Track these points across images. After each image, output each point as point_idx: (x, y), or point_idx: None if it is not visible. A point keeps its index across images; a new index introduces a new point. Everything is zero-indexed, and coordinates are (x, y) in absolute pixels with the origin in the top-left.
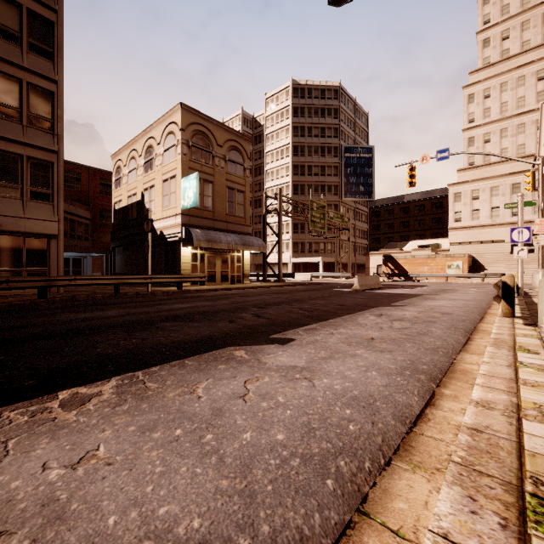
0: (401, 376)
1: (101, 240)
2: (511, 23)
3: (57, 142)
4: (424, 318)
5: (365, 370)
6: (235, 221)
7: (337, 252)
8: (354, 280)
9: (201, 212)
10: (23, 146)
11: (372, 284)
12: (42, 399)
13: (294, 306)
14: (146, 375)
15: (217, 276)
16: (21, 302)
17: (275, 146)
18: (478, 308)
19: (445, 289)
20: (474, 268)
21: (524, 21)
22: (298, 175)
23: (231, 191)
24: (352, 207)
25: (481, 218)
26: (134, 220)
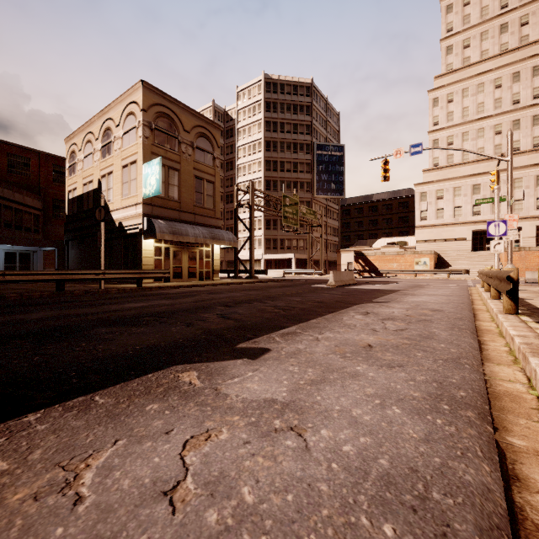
0: (441, 416)
1: (54, 233)
2: (471, 32)
3: None
4: (416, 316)
5: (380, 403)
6: (203, 213)
7: (309, 248)
8: (326, 276)
9: (166, 202)
10: None
11: (347, 280)
12: None
13: (267, 304)
14: (4, 435)
15: (183, 272)
16: None
17: (247, 141)
18: (465, 304)
19: (418, 284)
20: (440, 264)
21: (483, 32)
22: (271, 171)
23: (199, 181)
24: (323, 205)
25: (445, 216)
26: (90, 210)
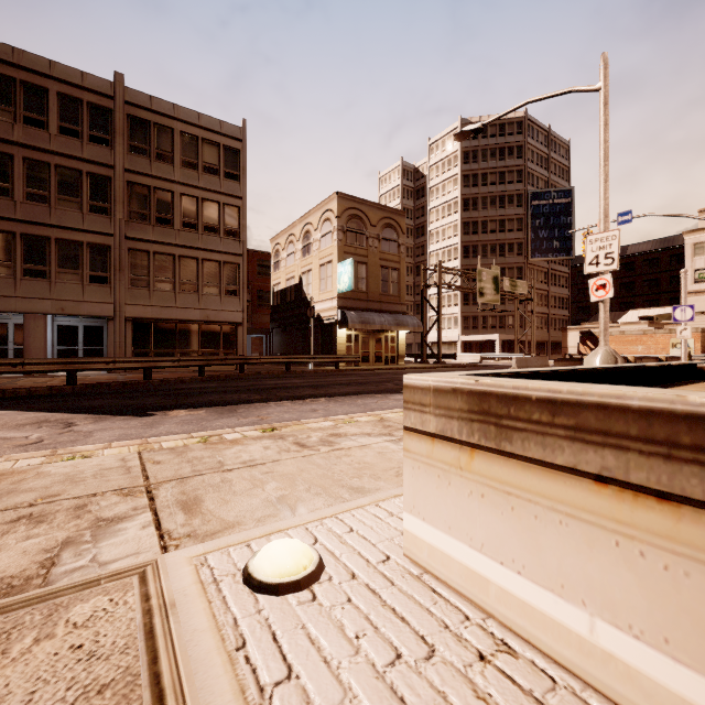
0: None
1: (258, 321)
2: None
3: (242, 247)
4: None
5: None
6: (388, 300)
7: (517, 327)
8: None
9: (356, 294)
10: (221, 254)
11: (537, 366)
12: (302, 400)
13: None
14: (335, 398)
15: (370, 357)
16: (232, 374)
17: (441, 201)
18: None
19: None
20: None
21: None
22: (469, 234)
23: (385, 270)
24: (544, 269)
25: None
26: (292, 302)
